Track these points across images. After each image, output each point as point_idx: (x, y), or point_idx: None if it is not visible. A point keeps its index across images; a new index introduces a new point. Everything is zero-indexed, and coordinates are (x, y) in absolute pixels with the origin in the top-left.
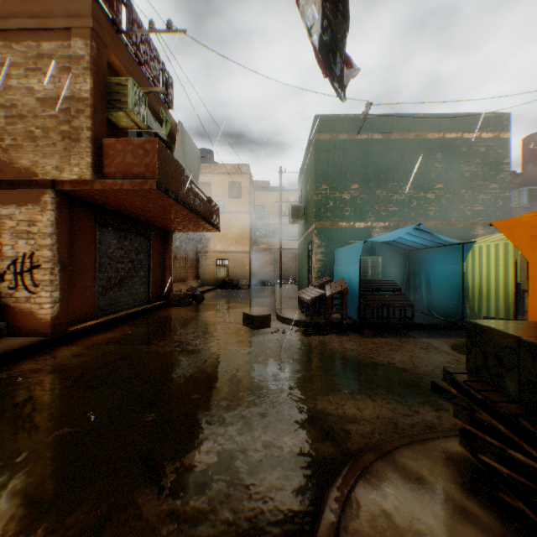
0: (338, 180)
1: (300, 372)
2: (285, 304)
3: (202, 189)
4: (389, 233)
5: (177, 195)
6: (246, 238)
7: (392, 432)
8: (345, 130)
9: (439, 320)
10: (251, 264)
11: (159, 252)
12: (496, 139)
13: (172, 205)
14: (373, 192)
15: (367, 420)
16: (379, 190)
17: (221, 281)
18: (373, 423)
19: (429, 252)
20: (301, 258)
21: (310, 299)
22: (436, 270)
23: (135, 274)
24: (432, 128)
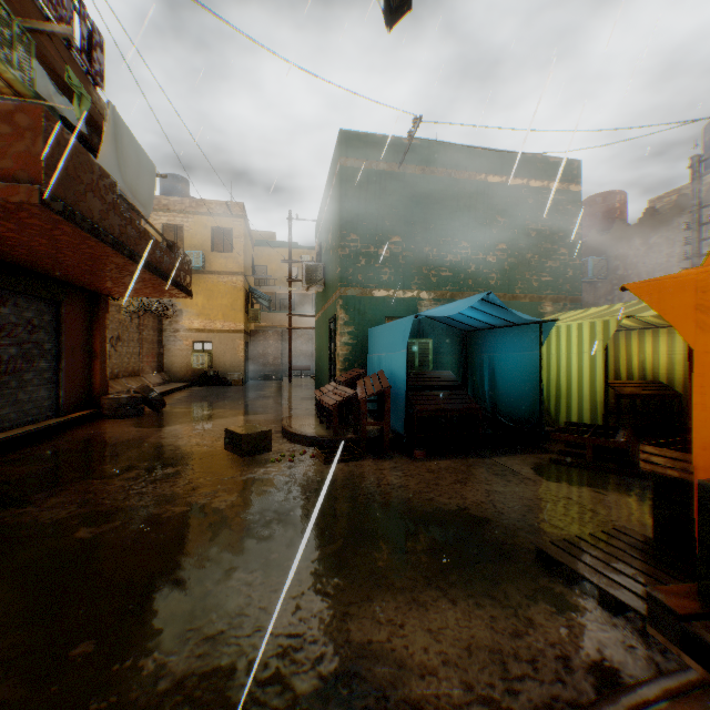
0: (373, 229)
1: (319, 546)
2: (296, 409)
3: (171, 235)
4: (449, 305)
5: (98, 225)
6: (239, 311)
7: (504, 692)
8: (382, 157)
9: (508, 427)
10: (247, 349)
11: (81, 329)
12: (566, 192)
13: (90, 245)
14: (421, 249)
15: (453, 663)
16: (428, 246)
17: (201, 374)
18: (465, 669)
19: (494, 334)
20: (320, 340)
21: (333, 403)
22: (504, 359)
23: (28, 367)
24: (494, 169)
